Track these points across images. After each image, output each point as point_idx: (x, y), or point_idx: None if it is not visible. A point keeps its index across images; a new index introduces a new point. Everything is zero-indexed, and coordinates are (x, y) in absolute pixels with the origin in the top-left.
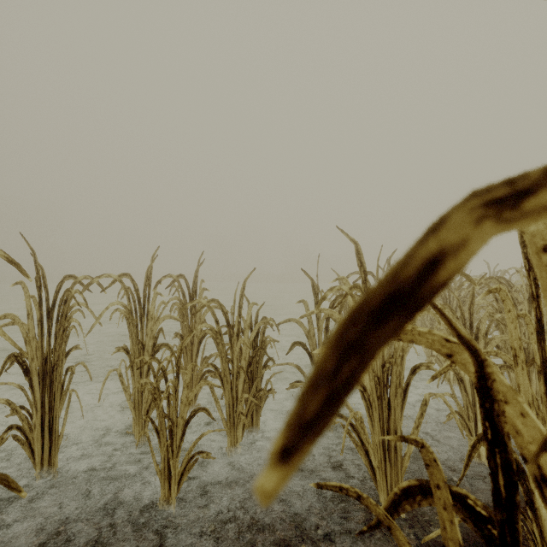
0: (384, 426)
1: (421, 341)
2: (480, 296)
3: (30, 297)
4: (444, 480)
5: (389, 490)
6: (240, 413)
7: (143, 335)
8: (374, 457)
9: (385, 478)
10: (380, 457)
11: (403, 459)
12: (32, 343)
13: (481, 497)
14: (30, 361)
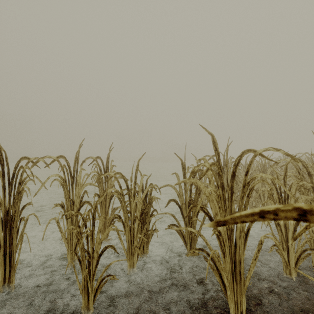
0: (232, 258)
1: None
2: None
3: None
4: None
5: (235, 301)
6: (136, 246)
7: (73, 195)
8: (227, 280)
9: (233, 293)
10: (230, 279)
11: (245, 280)
12: None
13: (295, 303)
14: None
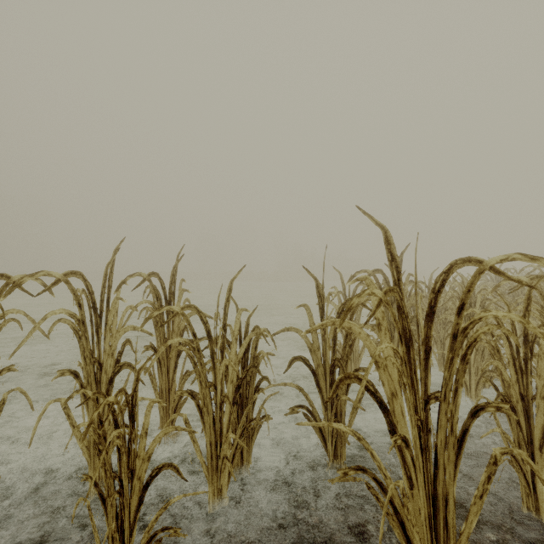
0: (429, 491)
1: None
2: None
3: None
4: None
5: None
6: (225, 457)
7: (100, 351)
8: None
9: None
10: (427, 541)
11: (459, 540)
12: None
13: None
14: None
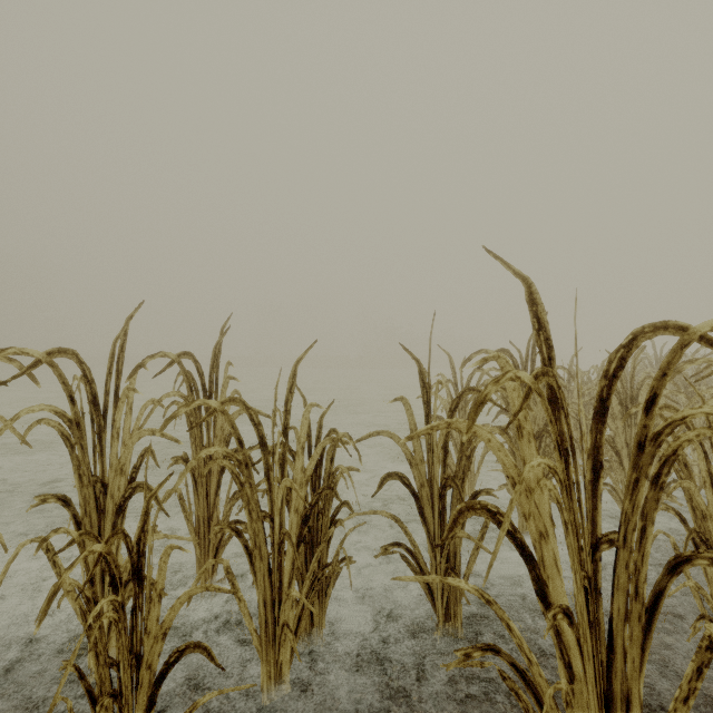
0: (601, 688)
1: None
2: None
3: None
4: None
5: None
6: (285, 624)
7: (104, 465)
8: None
9: None
10: None
11: None
12: None
13: None
14: None
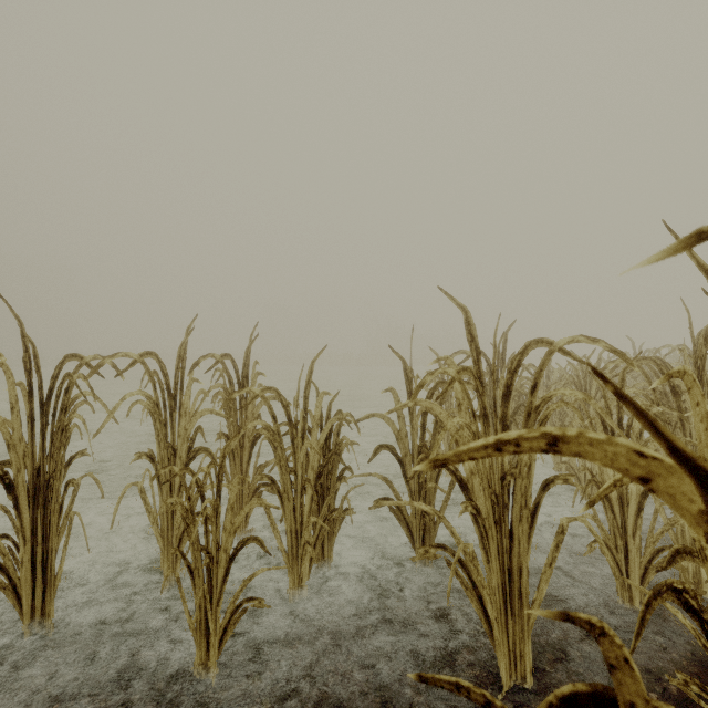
0: (504, 563)
1: (595, 455)
2: (656, 381)
3: (15, 385)
4: (644, 698)
5: (511, 650)
6: (306, 542)
7: (174, 436)
8: (492, 606)
9: (505, 634)
10: (500, 606)
11: (531, 608)
12: (19, 447)
13: (637, 658)
14: (15, 472)
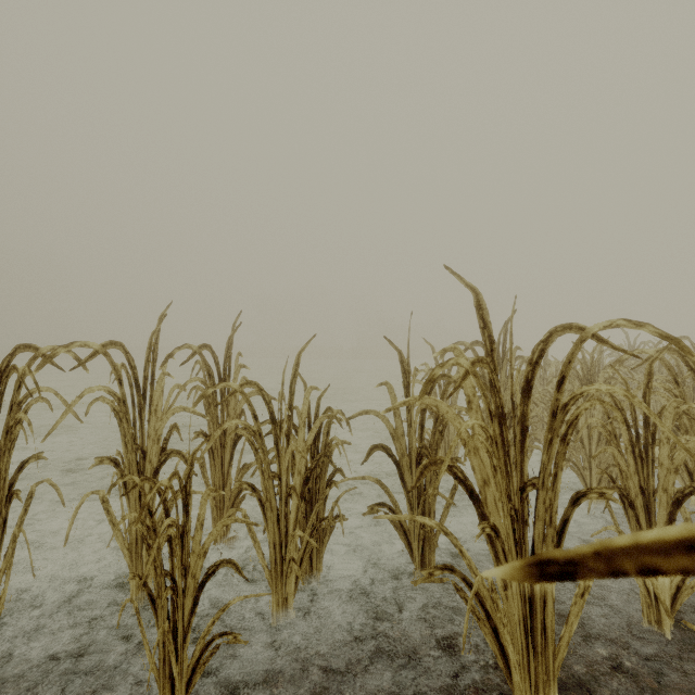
0: (525, 591)
1: None
2: None
3: None
4: None
5: None
6: (291, 559)
7: (143, 436)
8: (513, 647)
9: (528, 678)
10: (521, 645)
11: (558, 646)
12: None
13: None
14: None
